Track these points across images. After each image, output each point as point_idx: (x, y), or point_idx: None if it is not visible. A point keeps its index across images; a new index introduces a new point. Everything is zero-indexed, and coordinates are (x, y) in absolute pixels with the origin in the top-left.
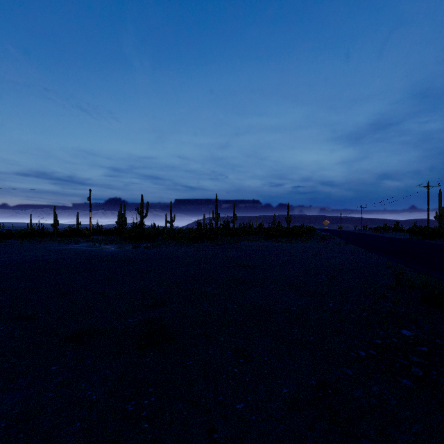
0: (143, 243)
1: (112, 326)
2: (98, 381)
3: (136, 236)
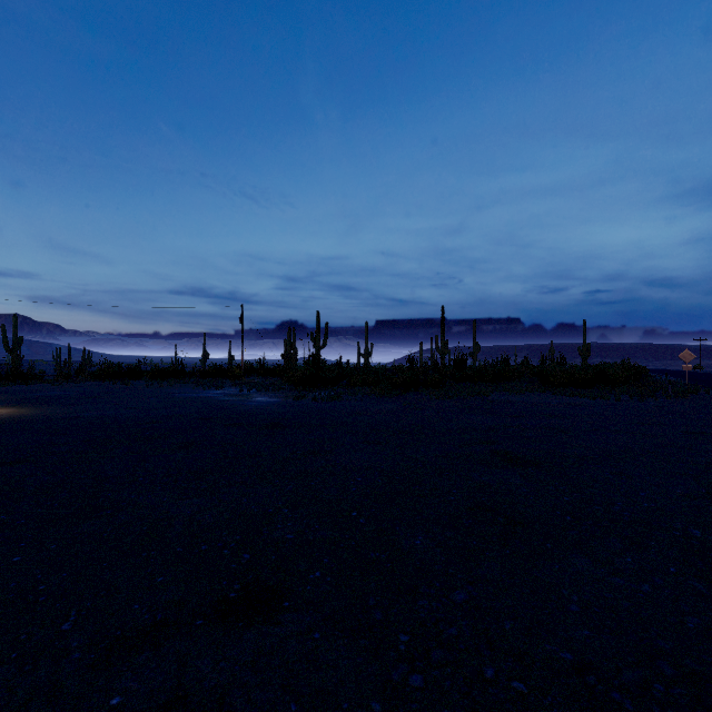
0: (316, 390)
1: None
2: None
3: (305, 378)
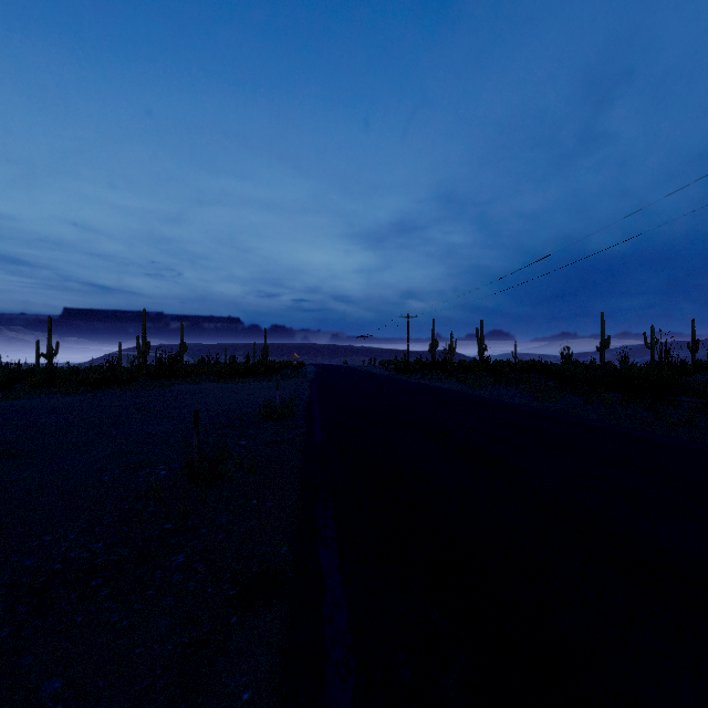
0: None
1: None
2: None
3: None
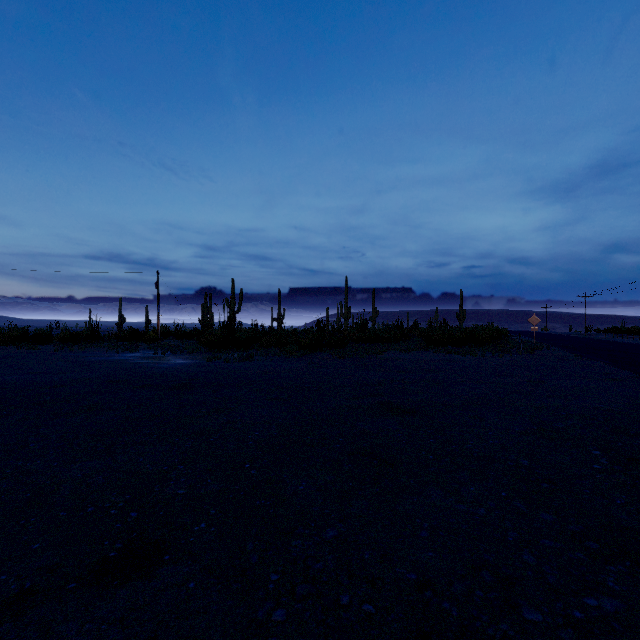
0: (229, 352)
1: None
2: None
3: (219, 341)
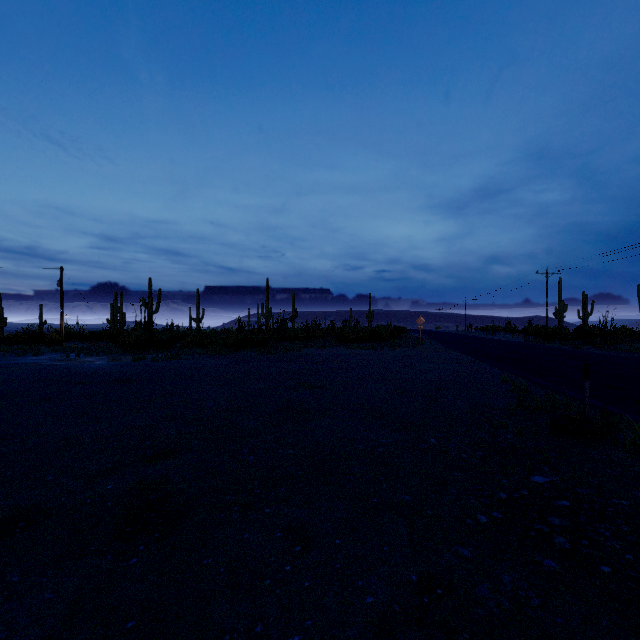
0: (152, 352)
1: (75, 500)
2: (25, 618)
3: (139, 341)
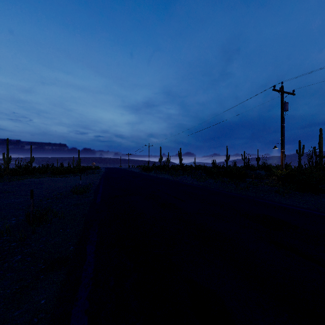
0: None
1: None
2: None
3: None
